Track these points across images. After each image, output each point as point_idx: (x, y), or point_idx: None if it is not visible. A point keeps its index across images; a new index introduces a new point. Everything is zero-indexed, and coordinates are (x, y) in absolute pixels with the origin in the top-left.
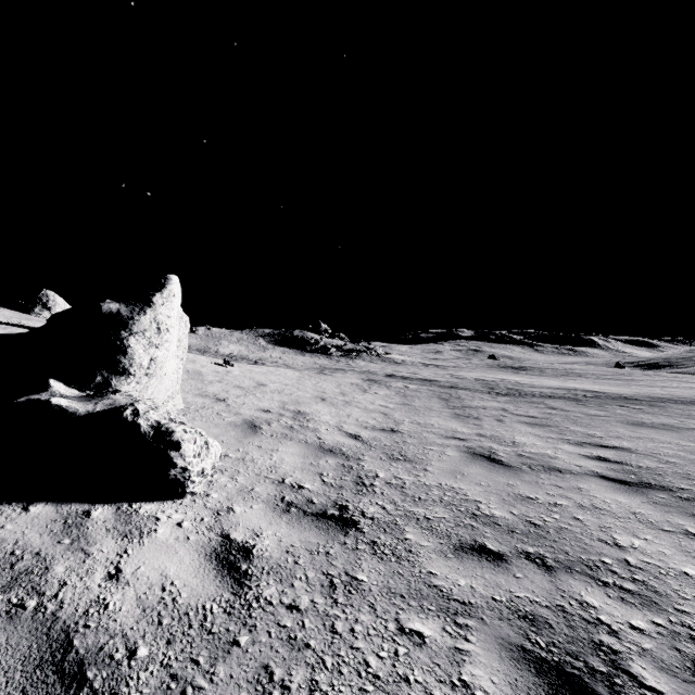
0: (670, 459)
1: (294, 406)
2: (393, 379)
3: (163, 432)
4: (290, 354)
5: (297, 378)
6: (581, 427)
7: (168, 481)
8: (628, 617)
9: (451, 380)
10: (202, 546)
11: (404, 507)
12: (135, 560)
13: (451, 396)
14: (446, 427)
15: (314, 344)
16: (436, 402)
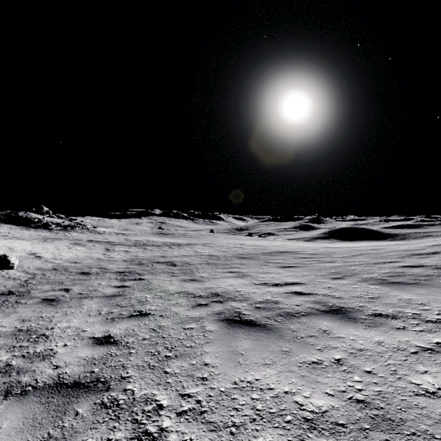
0: (146, 256)
1: (34, 254)
2: (90, 242)
3: (6, 256)
4: (17, 229)
5: (31, 244)
6: (141, 253)
7: (9, 266)
8: (97, 269)
9: (122, 241)
10: (23, 273)
11: (70, 267)
12: (11, 274)
13: (111, 248)
14: (97, 256)
15: (38, 222)
16: (102, 250)
